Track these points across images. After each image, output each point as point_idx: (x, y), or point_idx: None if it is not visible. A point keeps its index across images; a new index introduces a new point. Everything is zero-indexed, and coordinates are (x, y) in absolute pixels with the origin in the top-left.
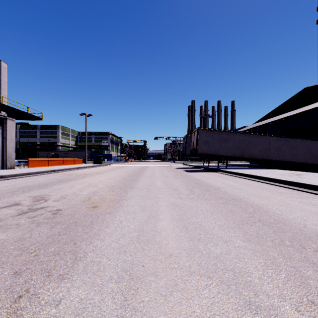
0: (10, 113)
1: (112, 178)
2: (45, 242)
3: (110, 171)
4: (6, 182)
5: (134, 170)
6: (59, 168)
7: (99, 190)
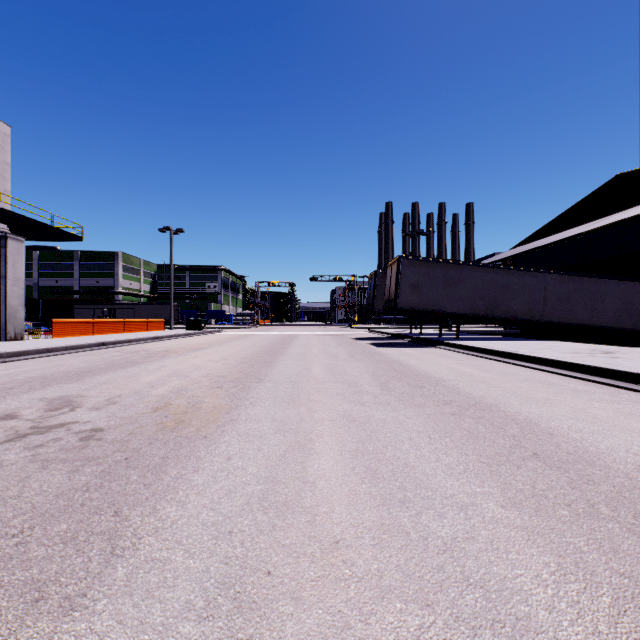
0: (17, 227)
1: (220, 360)
2: (51, 509)
3: (219, 344)
4: (0, 368)
5: (269, 343)
6: (115, 338)
7: (190, 385)
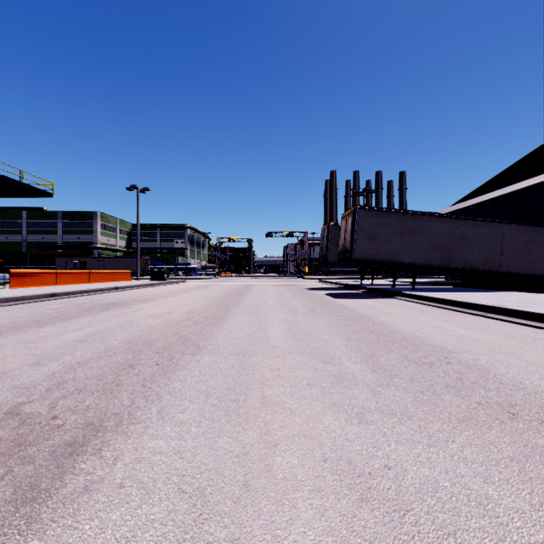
0: None
1: (164, 314)
2: None
3: (174, 295)
4: None
5: (225, 294)
6: (72, 289)
7: (92, 361)
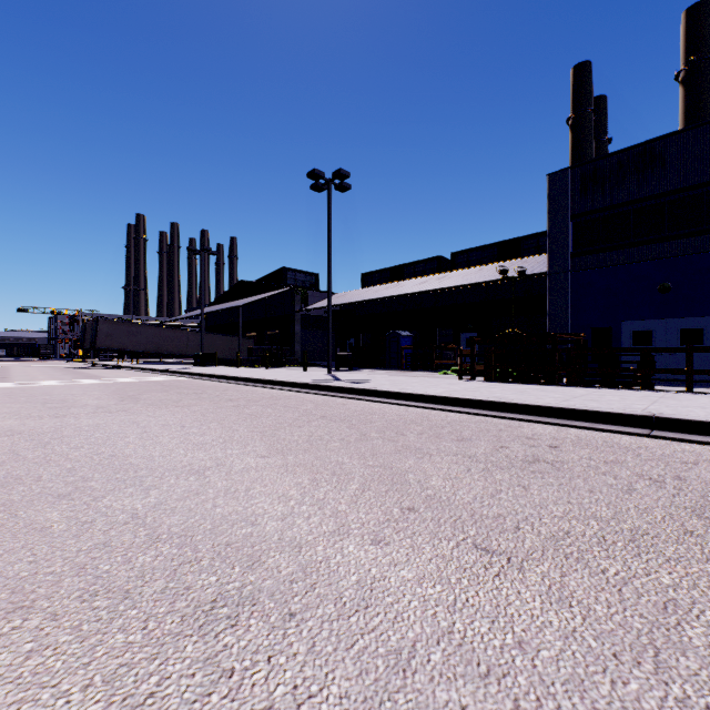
0: None
1: None
2: None
3: None
4: None
5: None
6: None
7: None
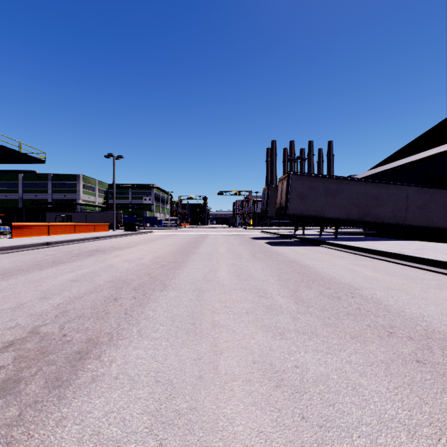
0: None
1: (137, 259)
2: None
3: (144, 243)
4: None
5: (184, 242)
6: (61, 238)
7: (86, 295)
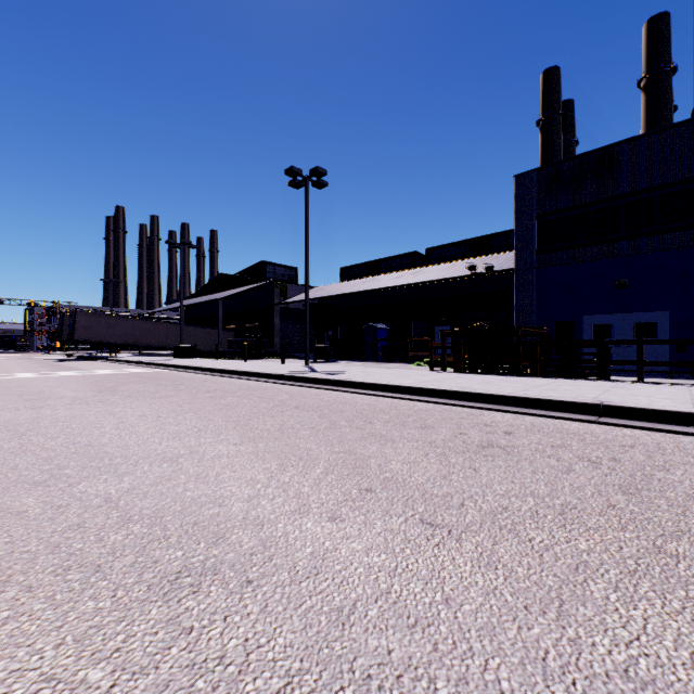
0: None
1: None
2: None
3: None
4: None
5: None
6: None
7: None
